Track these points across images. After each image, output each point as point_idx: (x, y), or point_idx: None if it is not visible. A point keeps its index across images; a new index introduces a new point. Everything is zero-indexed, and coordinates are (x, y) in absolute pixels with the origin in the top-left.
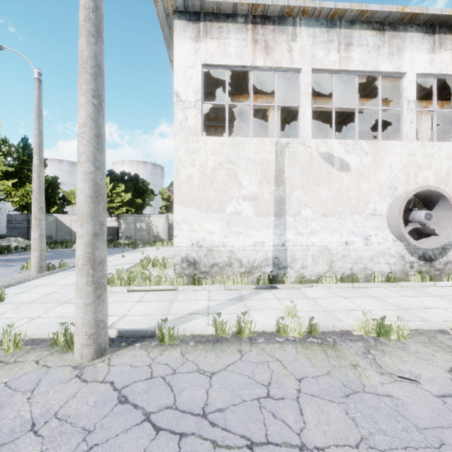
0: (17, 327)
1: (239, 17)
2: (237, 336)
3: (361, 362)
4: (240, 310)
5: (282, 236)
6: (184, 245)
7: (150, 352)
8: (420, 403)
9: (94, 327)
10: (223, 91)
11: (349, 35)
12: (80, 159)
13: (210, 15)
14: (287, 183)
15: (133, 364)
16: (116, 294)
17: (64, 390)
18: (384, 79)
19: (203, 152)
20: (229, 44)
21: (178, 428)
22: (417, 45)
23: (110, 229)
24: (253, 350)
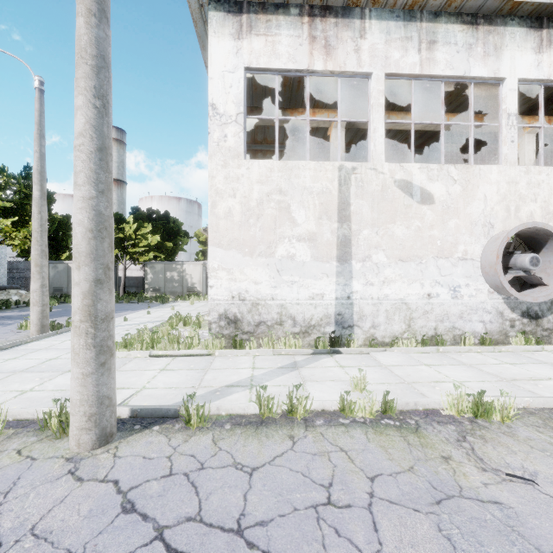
0: (1, 403)
1: (293, 7)
2: (288, 416)
3: (455, 453)
4: (293, 381)
5: (347, 286)
6: (222, 298)
7: (172, 439)
8: (541, 514)
9: (96, 405)
10: (273, 106)
11: (432, 31)
12: (77, 181)
13: (255, 6)
14: (353, 219)
15: (147, 454)
16: (134, 361)
17: (50, 492)
18: (476, 89)
19: (246, 180)
20: (279, 42)
21: (201, 551)
22: (520, 43)
23: (134, 280)
24: (309, 436)
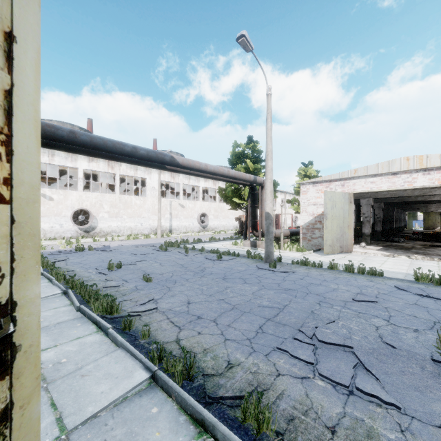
0: None
1: None
2: None
3: None
4: None
5: None
6: None
7: None
8: None
9: None
10: None
11: (53, 151)
12: None
13: None
14: None
15: None
16: None
17: None
18: None
19: None
20: None
21: None
22: (83, 159)
23: None
24: None
